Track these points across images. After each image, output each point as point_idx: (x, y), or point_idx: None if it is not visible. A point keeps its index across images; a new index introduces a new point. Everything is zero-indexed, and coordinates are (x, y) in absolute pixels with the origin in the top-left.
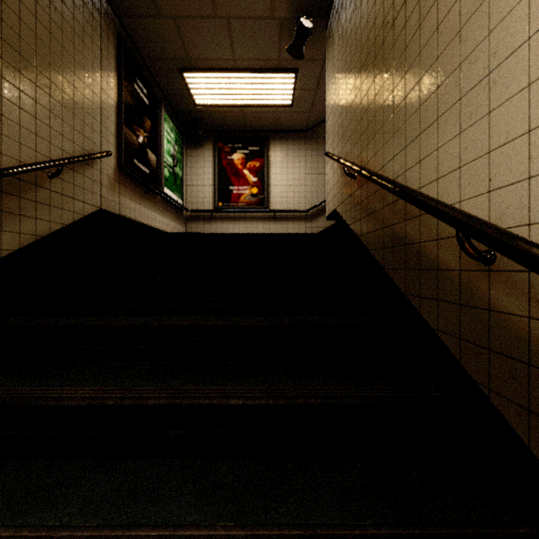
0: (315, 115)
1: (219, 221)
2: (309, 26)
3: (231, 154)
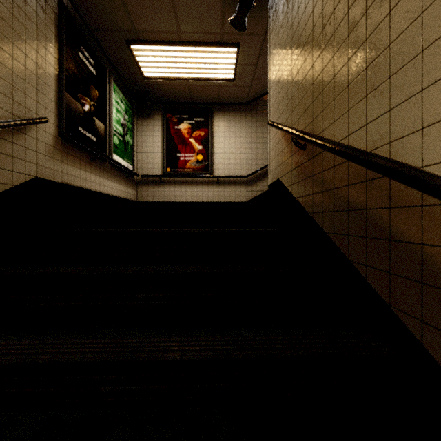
0: (255, 90)
1: (167, 185)
2: None
3: (178, 124)
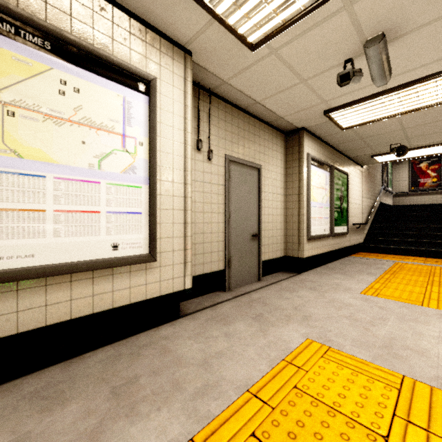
0: None
1: (411, 196)
2: None
3: (419, 164)
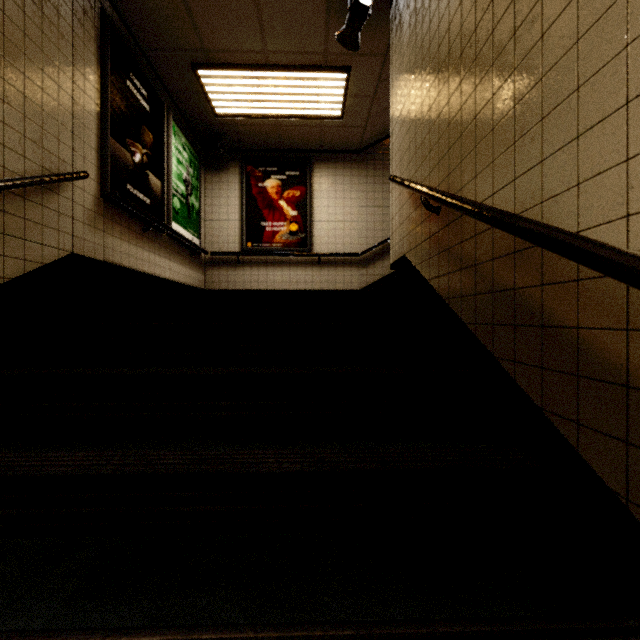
0: (371, 131)
1: (248, 267)
2: (367, 3)
3: (263, 180)
